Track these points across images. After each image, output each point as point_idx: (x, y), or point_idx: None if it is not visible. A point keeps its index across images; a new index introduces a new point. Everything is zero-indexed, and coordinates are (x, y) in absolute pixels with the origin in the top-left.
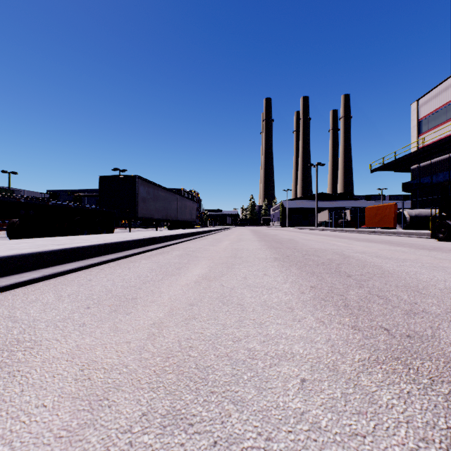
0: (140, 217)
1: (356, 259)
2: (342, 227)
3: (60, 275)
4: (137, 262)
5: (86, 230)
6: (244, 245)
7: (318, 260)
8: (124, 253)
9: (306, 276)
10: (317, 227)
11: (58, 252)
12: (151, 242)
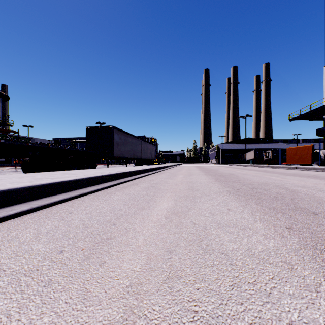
0: (115, 156)
1: (304, 194)
2: (266, 163)
3: (47, 207)
4: (112, 194)
5: (76, 166)
6: (195, 178)
7: (268, 194)
8: (102, 185)
9: (271, 213)
10: (246, 163)
11: (48, 186)
12: (123, 176)
